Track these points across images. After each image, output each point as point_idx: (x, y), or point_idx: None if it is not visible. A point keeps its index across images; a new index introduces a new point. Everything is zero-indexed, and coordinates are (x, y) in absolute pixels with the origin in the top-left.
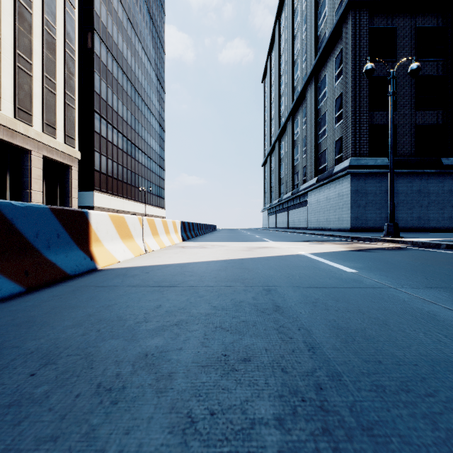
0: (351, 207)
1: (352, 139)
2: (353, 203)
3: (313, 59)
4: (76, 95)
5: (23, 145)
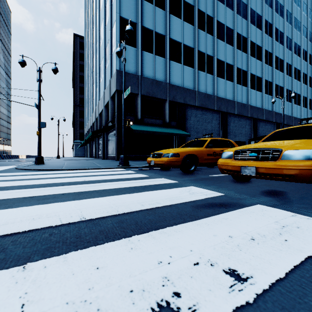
0: (75, 151)
1: (75, 136)
2: (75, 150)
3: None
4: None
5: None
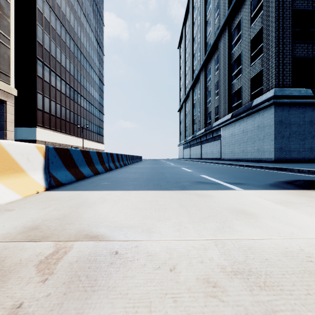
0: (275, 138)
1: (275, 70)
2: (277, 134)
3: (226, 10)
4: (12, 36)
5: None
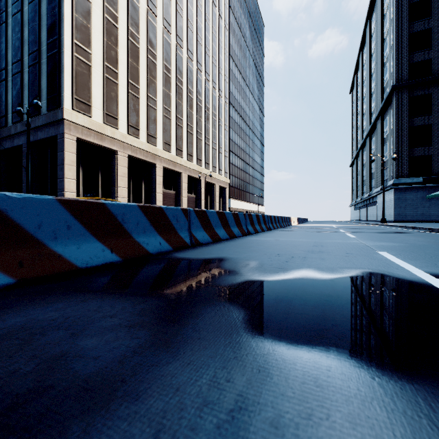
0: (394, 208)
1: (395, 167)
2: (396, 205)
3: (380, 104)
4: (227, 149)
5: (214, 182)
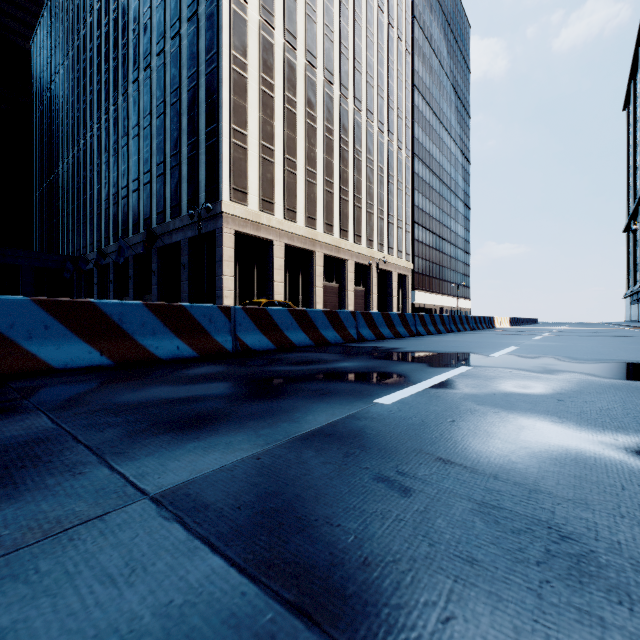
0: None
1: None
2: None
3: None
4: (410, 221)
5: (390, 269)
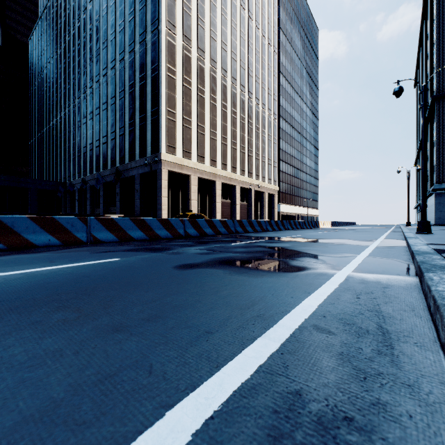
0: (435, 212)
1: (436, 173)
2: (436, 210)
3: None
4: (277, 160)
5: (263, 191)
